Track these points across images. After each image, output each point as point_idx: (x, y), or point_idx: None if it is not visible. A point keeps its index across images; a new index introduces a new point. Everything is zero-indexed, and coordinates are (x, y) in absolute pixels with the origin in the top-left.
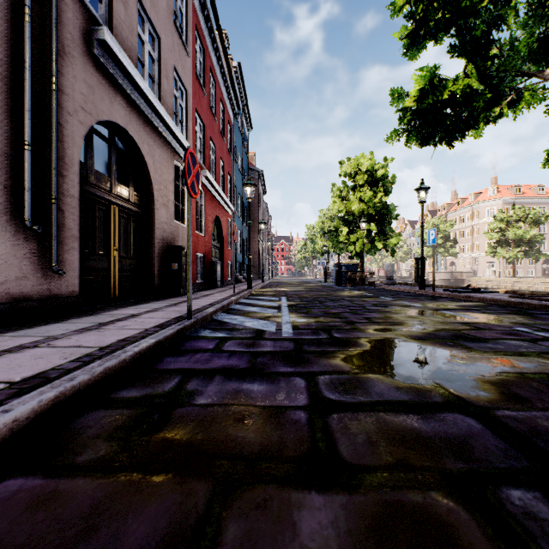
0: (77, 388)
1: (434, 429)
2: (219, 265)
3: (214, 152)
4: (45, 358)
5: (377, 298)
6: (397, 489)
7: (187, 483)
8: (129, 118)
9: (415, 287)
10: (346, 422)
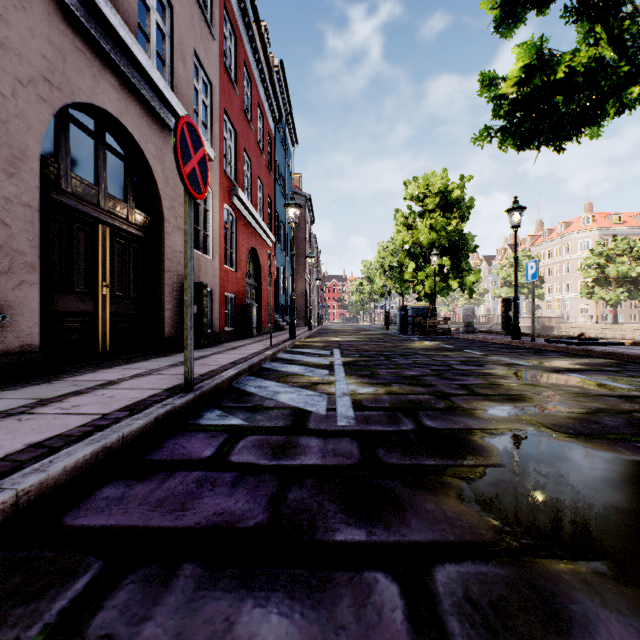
0: None
1: None
2: (254, 308)
3: (249, 167)
4: None
5: (460, 351)
6: None
7: None
8: (124, 106)
9: (504, 337)
10: None
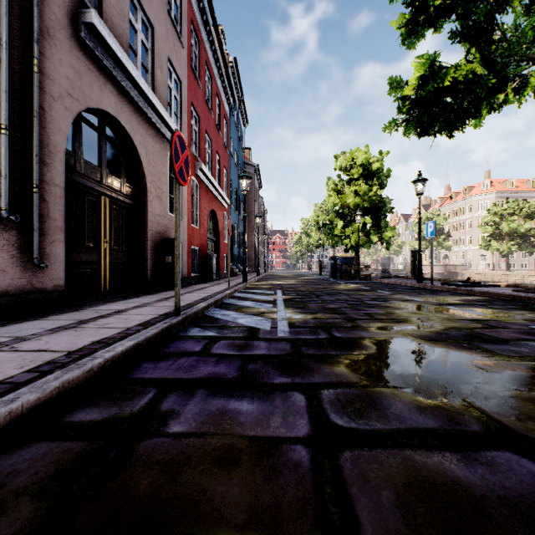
0: (18, 412)
1: (485, 480)
2: (214, 258)
3: (209, 145)
4: None
5: (374, 291)
6: None
7: None
8: (120, 107)
9: (412, 280)
10: (362, 466)
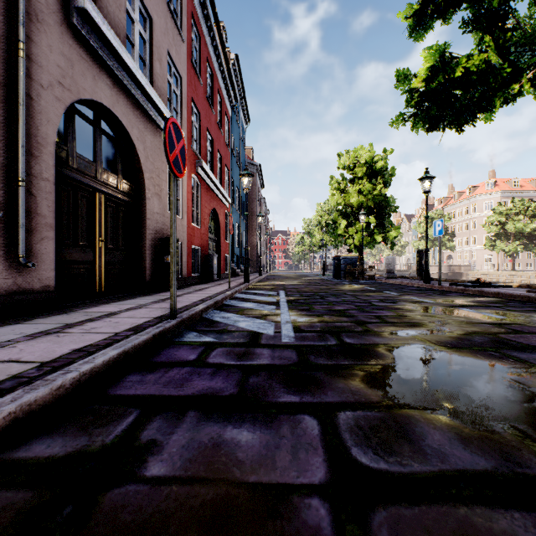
0: None
1: None
2: (215, 258)
3: (210, 143)
4: None
5: (381, 292)
6: None
7: None
8: (116, 99)
9: (418, 281)
10: (405, 535)
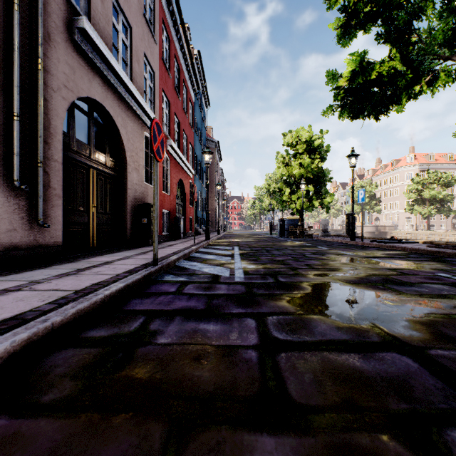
0: (50, 328)
1: (375, 368)
2: (182, 220)
3: (177, 125)
4: (25, 300)
5: (315, 247)
6: (345, 431)
7: (144, 424)
8: (105, 95)
9: (347, 238)
10: (293, 361)
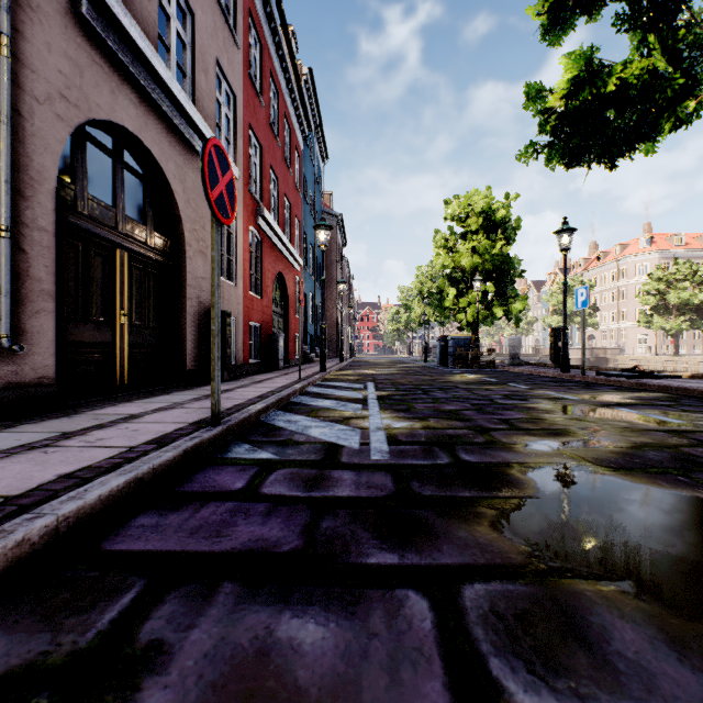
0: None
1: None
2: (281, 339)
3: (275, 185)
4: None
5: (504, 385)
6: None
7: None
8: (143, 122)
9: (553, 369)
10: None
